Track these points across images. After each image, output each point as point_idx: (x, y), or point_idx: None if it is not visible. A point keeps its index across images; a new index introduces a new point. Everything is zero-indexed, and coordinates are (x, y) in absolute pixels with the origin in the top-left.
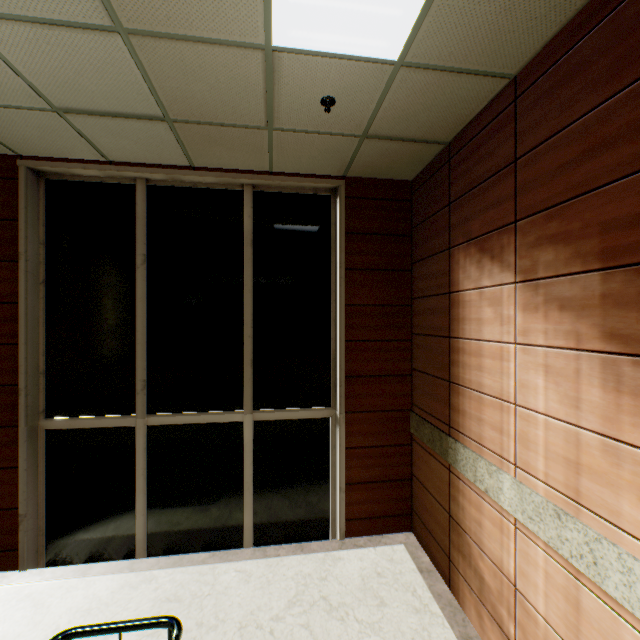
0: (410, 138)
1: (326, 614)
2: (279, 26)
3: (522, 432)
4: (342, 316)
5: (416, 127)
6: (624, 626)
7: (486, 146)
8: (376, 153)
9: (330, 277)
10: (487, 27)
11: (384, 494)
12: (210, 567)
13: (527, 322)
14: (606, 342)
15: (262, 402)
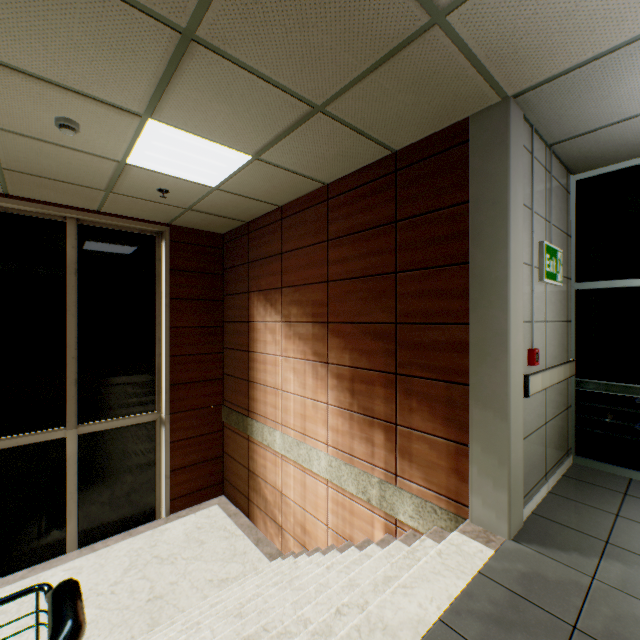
0: (223, 216)
1: (159, 565)
2: (135, 158)
3: (285, 405)
4: (167, 336)
5: (227, 212)
6: (319, 483)
7: (269, 237)
8: (197, 217)
9: (156, 304)
10: (264, 189)
11: (202, 472)
12: (33, 578)
13: (287, 345)
14: (314, 356)
15: (87, 416)
